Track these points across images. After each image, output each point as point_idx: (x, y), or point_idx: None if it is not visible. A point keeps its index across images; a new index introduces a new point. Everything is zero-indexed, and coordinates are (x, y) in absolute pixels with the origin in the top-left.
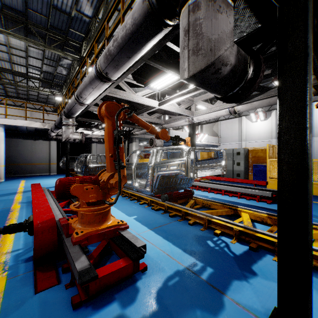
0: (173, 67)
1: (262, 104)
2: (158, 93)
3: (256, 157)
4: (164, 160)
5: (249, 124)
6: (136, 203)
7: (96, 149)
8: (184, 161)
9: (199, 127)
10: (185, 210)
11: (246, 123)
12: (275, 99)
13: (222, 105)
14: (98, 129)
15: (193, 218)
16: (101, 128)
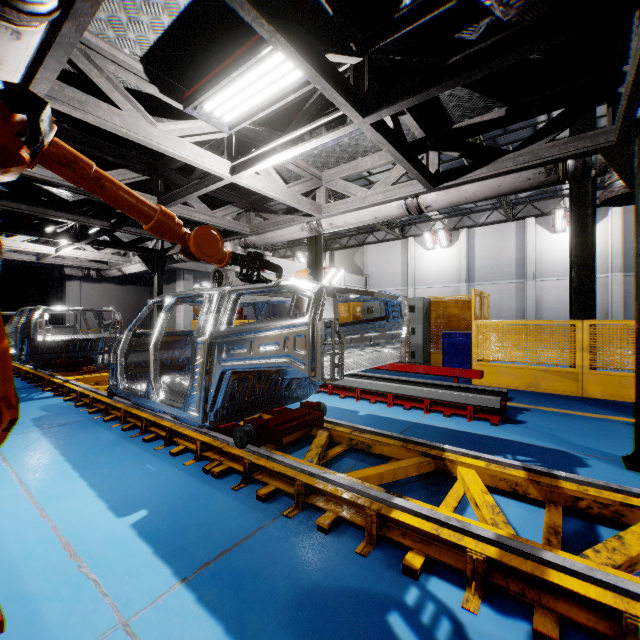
0: (268, 12)
1: (483, 191)
2: (230, 139)
3: (445, 316)
4: (240, 325)
5: (421, 253)
6: (160, 451)
7: (80, 297)
8: (304, 329)
9: (328, 255)
10: (305, 480)
11: (416, 251)
12: (512, 180)
13: (390, 191)
14: (69, 240)
15: (329, 502)
16: (79, 238)
